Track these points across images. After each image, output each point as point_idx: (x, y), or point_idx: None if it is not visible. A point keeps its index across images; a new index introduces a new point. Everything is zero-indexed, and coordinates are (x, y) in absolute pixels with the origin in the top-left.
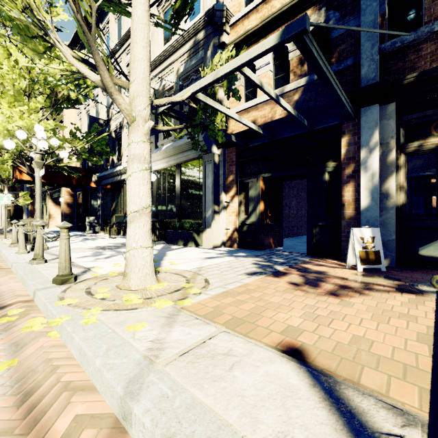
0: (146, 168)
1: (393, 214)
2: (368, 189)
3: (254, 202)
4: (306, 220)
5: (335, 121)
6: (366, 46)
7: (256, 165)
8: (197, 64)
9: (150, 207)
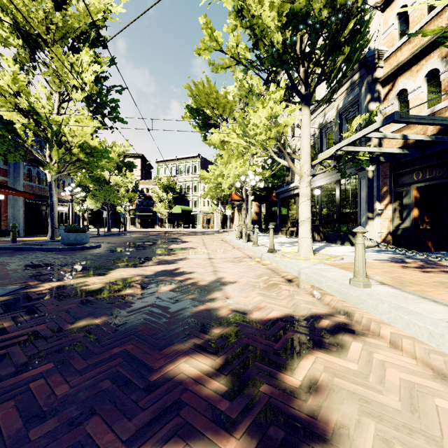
0: (308, 199)
1: None
2: None
3: (408, 209)
4: None
5: None
6: None
7: (410, 177)
8: (353, 100)
9: (310, 218)
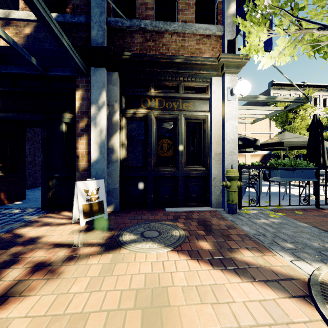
0: None
1: (117, 166)
2: (97, 143)
3: None
4: (41, 172)
5: (70, 72)
6: (96, 11)
7: None
8: None
9: None
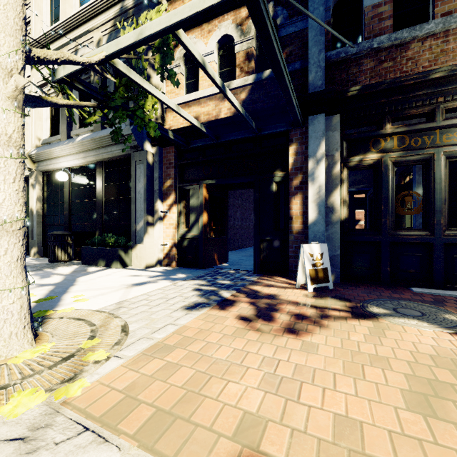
0: (13, 155)
1: (338, 229)
2: (315, 202)
3: (197, 212)
4: (254, 234)
5: (283, 127)
6: (313, 51)
7: (198, 170)
8: None
9: (22, 221)
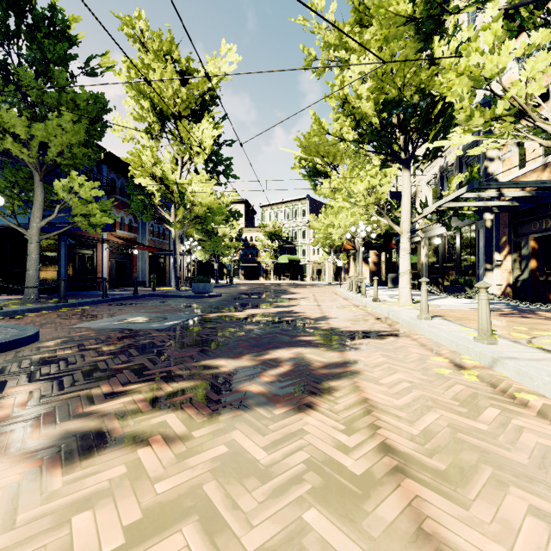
0: (407, 253)
1: None
2: None
3: (526, 260)
4: None
5: None
6: None
7: (528, 226)
8: (472, 145)
9: (409, 270)
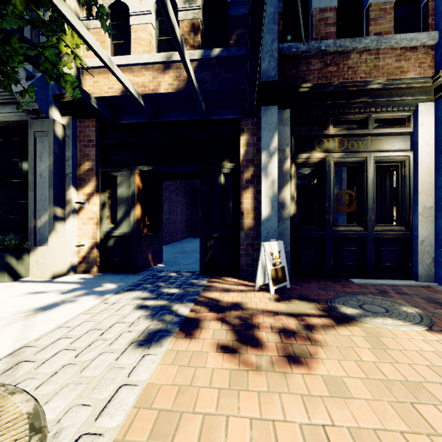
0: None
1: (289, 225)
2: (269, 197)
3: (127, 204)
4: (200, 231)
5: (234, 114)
6: (267, 38)
7: (129, 153)
8: None
9: None
